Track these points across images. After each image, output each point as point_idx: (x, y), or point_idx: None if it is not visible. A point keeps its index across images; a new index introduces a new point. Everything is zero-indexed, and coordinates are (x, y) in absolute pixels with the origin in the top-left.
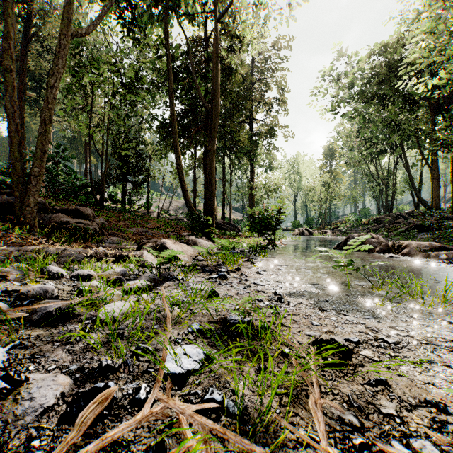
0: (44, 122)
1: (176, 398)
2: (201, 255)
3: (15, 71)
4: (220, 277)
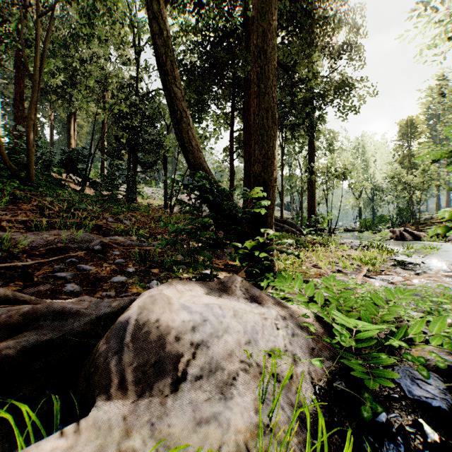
0: None
1: None
2: None
3: None
4: None
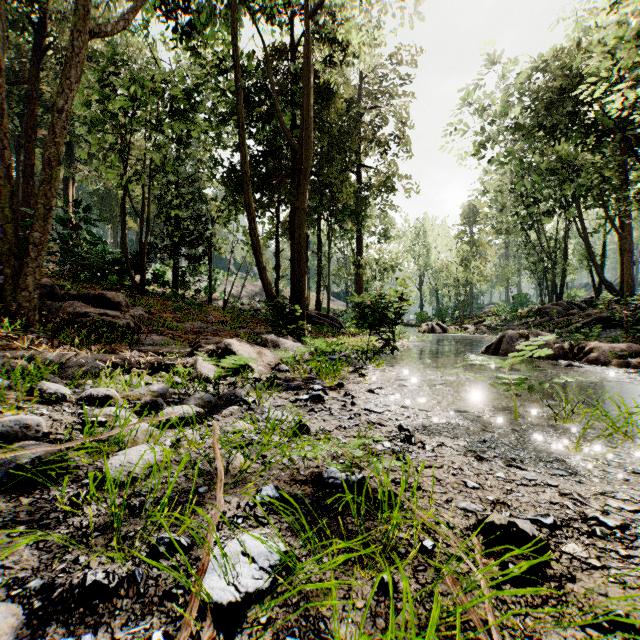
0: (49, 164)
1: None
2: (284, 364)
3: (6, 87)
4: (312, 398)
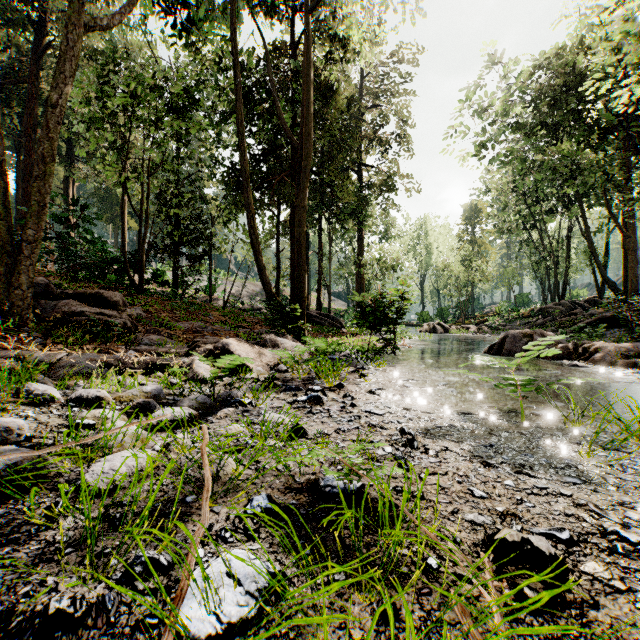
0: (43, 160)
1: None
2: (283, 364)
3: None
4: (311, 400)
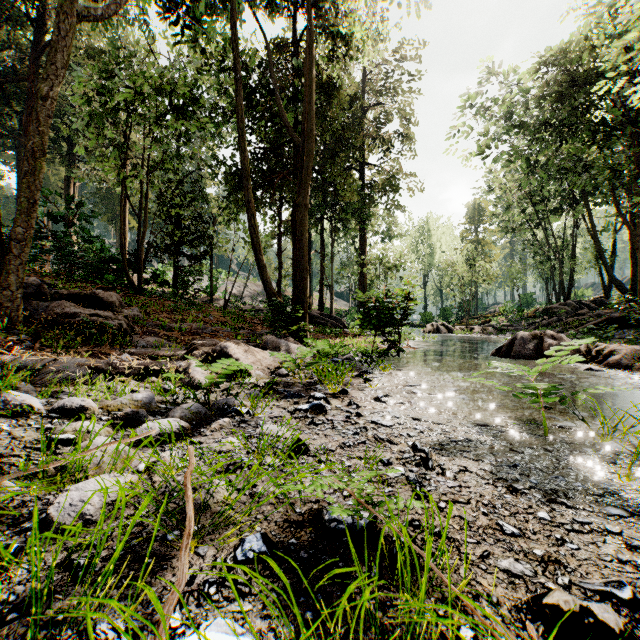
0: (33, 155)
1: None
2: (284, 368)
3: None
4: (313, 409)
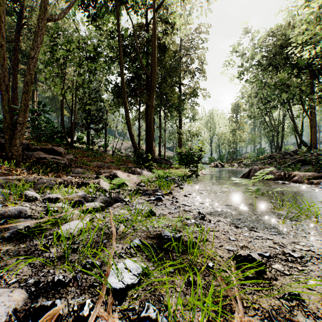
0: (27, 84)
1: (116, 313)
2: (143, 182)
3: (5, 46)
4: (157, 199)
